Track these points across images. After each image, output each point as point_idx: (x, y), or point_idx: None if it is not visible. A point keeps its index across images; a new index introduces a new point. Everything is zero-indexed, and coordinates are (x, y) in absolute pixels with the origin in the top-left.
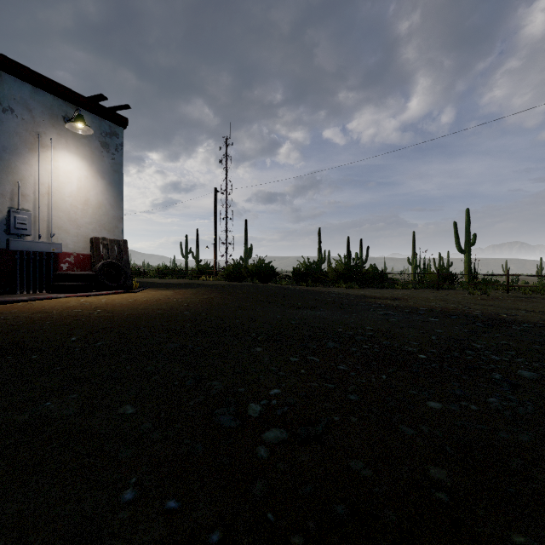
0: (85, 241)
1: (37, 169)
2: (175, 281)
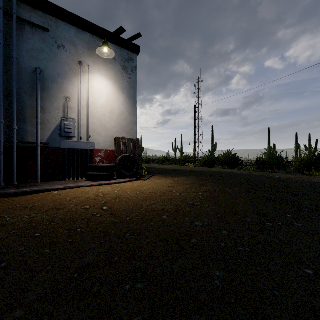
0: (111, 140)
1: (80, 88)
2: (171, 167)
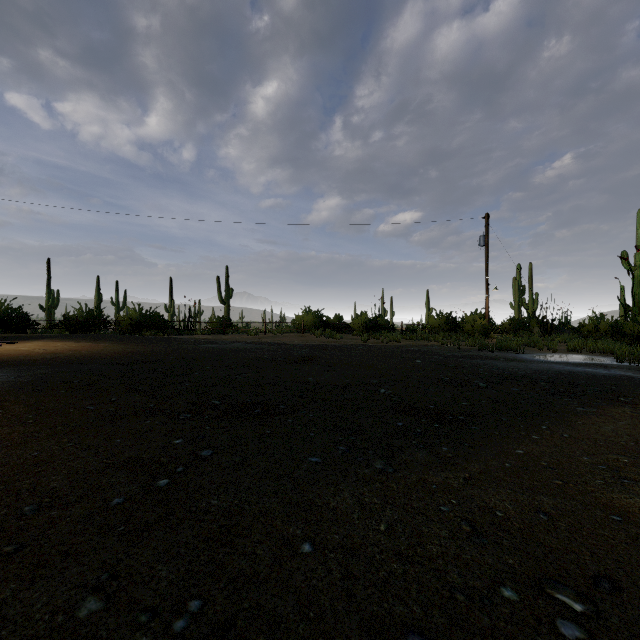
0: None
1: None
2: None
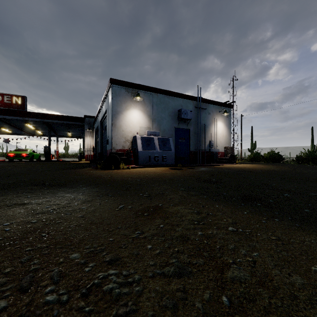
0: (223, 148)
1: (214, 128)
2: None
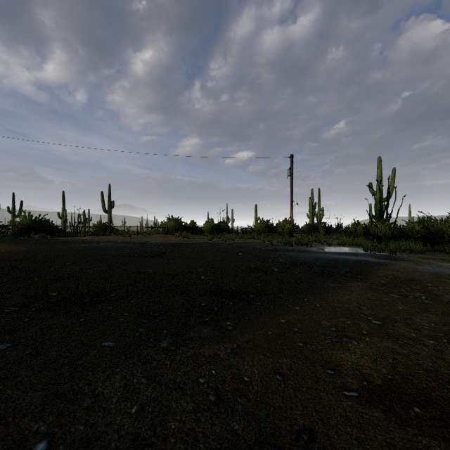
0: None
1: None
2: None
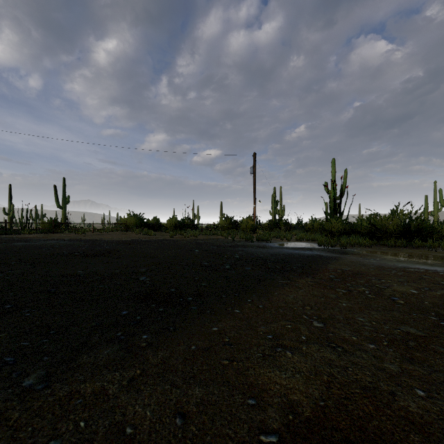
0: None
1: None
2: None
